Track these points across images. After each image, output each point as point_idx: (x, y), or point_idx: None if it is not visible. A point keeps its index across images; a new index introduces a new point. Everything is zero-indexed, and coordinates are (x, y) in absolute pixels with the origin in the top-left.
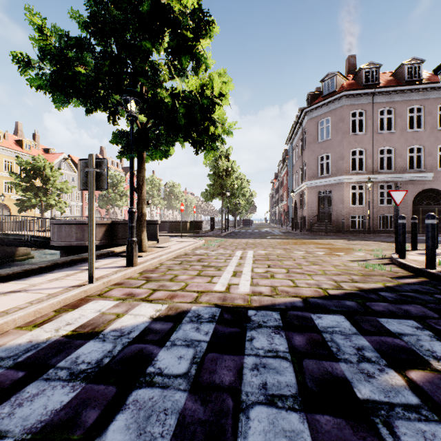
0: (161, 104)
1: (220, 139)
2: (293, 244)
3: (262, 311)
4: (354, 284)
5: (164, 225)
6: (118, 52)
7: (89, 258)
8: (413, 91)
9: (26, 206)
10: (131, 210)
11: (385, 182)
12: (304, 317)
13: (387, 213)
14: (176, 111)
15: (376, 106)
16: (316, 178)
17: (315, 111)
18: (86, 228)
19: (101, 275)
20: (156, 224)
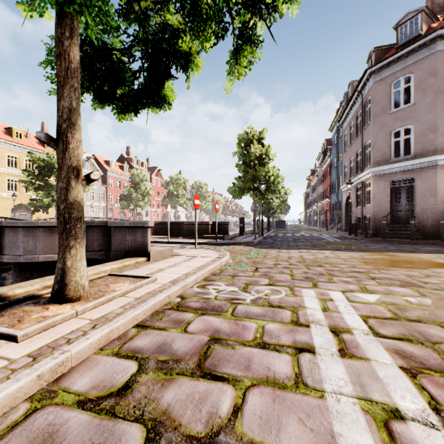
0: None
1: (268, 3)
2: (398, 265)
3: None
4: None
5: (180, 228)
6: None
7: None
8: None
9: (40, 206)
10: None
11: None
12: None
13: None
14: None
15: None
16: (388, 163)
17: (387, 69)
18: (40, 233)
19: None
20: (146, 227)
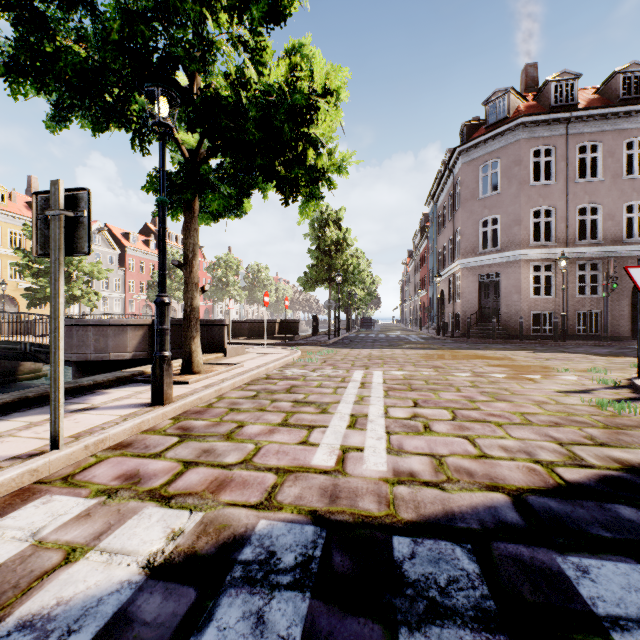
0: (217, 103)
1: (327, 180)
2: (447, 358)
3: (429, 543)
4: (603, 450)
5: (241, 327)
6: (136, 6)
7: (53, 396)
8: (634, 114)
9: (39, 298)
10: (161, 300)
11: (587, 260)
12: (543, 569)
13: (591, 308)
14: (245, 118)
15: (573, 139)
16: (476, 254)
17: (475, 151)
18: (111, 332)
19: (93, 425)
20: (223, 325)
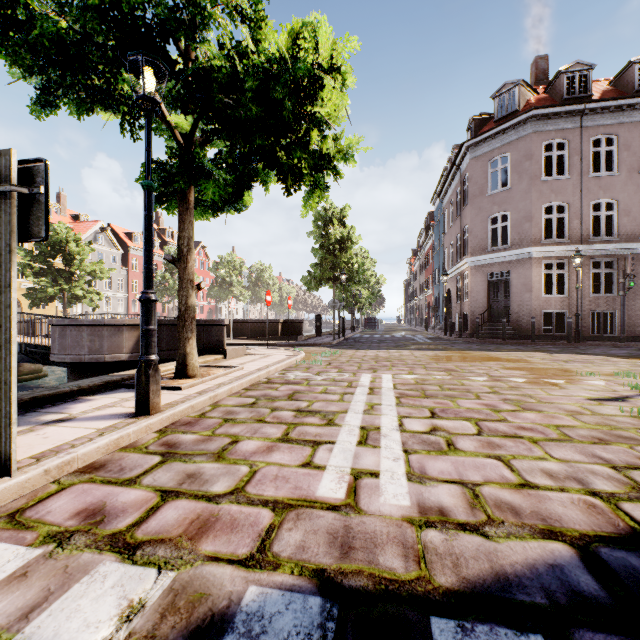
0: (209, 76)
1: (332, 168)
2: (458, 360)
3: (482, 631)
4: None
5: (243, 327)
6: None
7: (3, 412)
8: None
9: (41, 298)
10: (146, 297)
11: (602, 257)
12: None
13: (605, 307)
14: (241, 92)
15: (587, 132)
16: (485, 252)
17: (484, 145)
18: (106, 332)
19: (62, 442)
20: (222, 325)
